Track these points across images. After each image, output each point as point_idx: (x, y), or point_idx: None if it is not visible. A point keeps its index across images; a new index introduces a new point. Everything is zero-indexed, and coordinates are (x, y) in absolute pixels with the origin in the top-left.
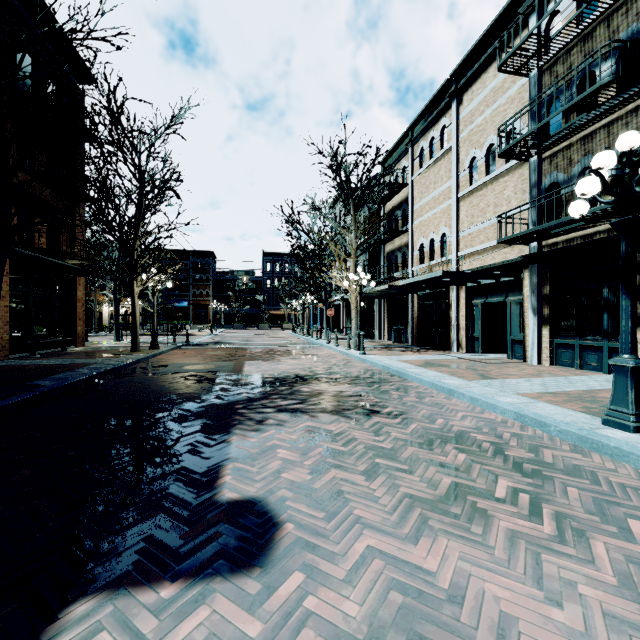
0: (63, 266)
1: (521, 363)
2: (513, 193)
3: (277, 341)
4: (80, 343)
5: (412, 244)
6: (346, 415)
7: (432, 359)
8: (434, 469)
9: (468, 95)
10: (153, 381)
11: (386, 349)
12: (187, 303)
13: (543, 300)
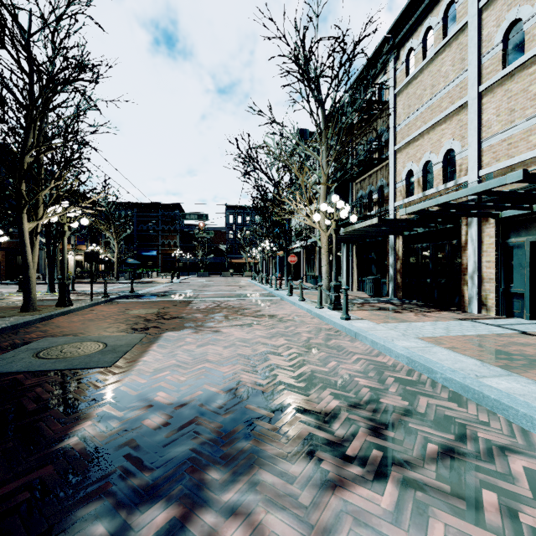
0: None
1: None
2: None
3: (232, 291)
4: None
5: (394, 174)
6: None
7: (472, 333)
8: None
9: None
10: None
11: (369, 307)
12: (156, 252)
13: None
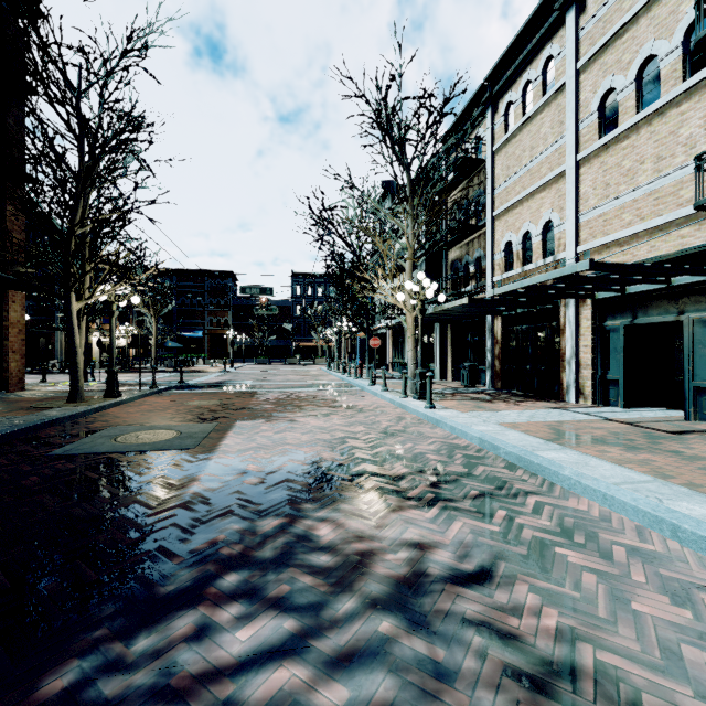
0: None
1: None
2: (702, 128)
3: (303, 381)
4: (15, 386)
5: (492, 244)
6: None
7: (554, 420)
8: None
9: None
10: None
11: (460, 397)
12: (202, 333)
13: None
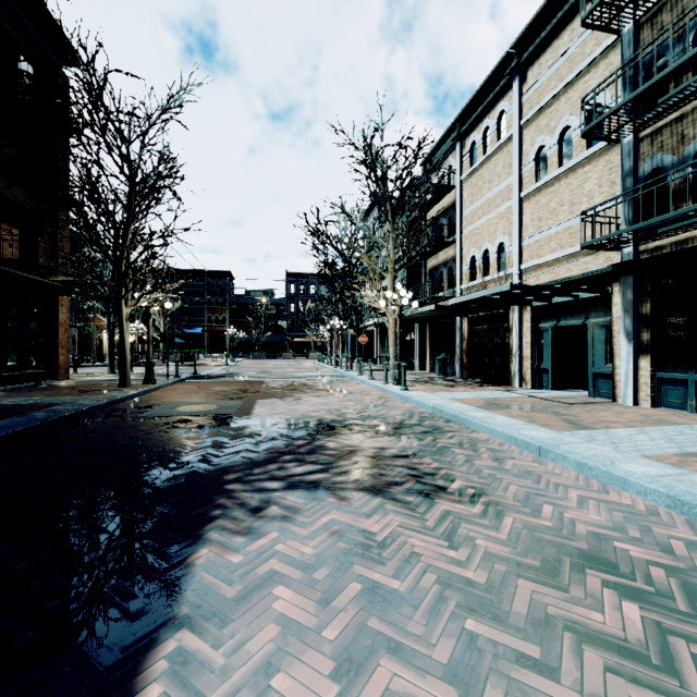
0: (39, 282)
1: (610, 403)
2: (597, 186)
3: (300, 373)
4: (63, 376)
5: (461, 257)
6: (394, 496)
7: (493, 397)
8: (596, 658)
9: (534, 70)
10: (126, 430)
11: (431, 383)
12: (201, 329)
13: (641, 322)
